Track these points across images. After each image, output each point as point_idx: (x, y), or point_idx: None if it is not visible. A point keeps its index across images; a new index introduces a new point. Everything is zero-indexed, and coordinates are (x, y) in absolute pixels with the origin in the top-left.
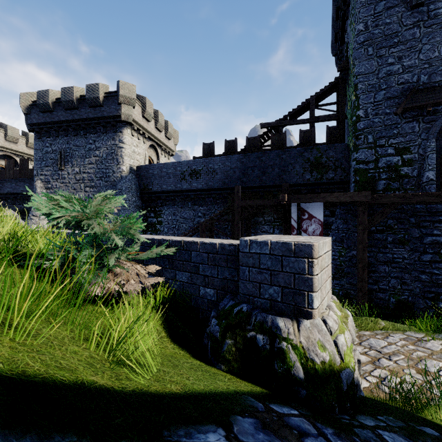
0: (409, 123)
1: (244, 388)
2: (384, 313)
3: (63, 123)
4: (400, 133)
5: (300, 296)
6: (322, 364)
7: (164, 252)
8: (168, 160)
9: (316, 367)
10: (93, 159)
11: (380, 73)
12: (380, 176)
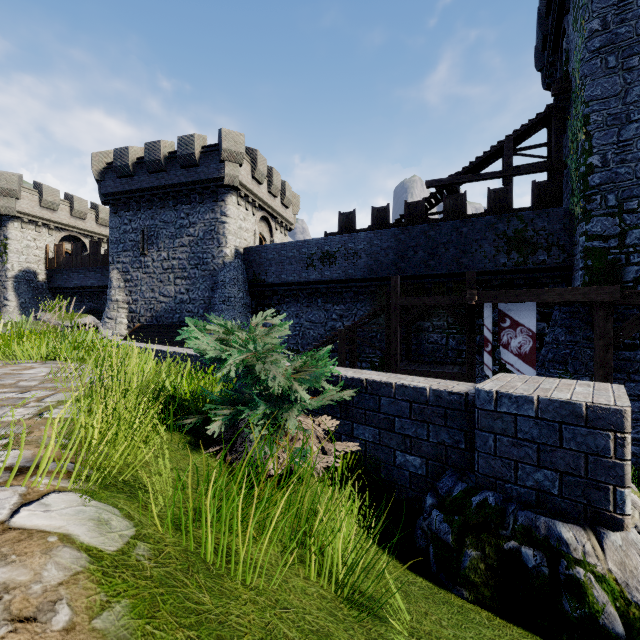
0: None
1: None
2: (638, 477)
3: (146, 191)
4: None
5: (599, 491)
6: None
7: (338, 396)
8: (284, 237)
9: None
10: (186, 239)
11: (628, 96)
12: (630, 259)
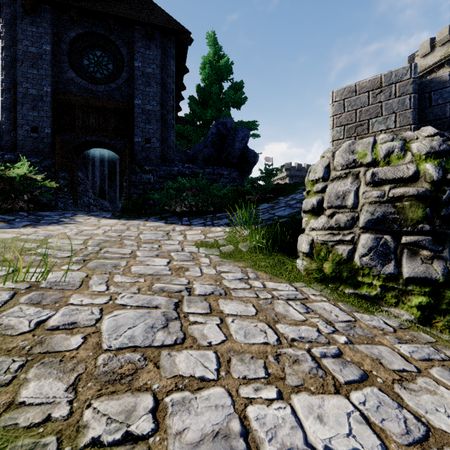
0: None
1: None
2: None
3: None
4: None
5: None
6: None
7: None
8: None
9: None
10: None
11: None
12: None
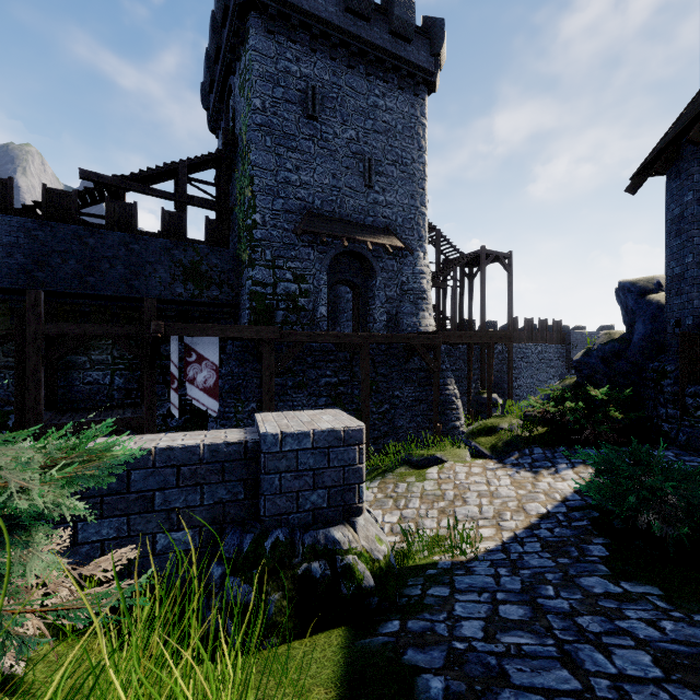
0: (306, 248)
1: (335, 640)
2: None
3: None
4: (298, 257)
5: (351, 492)
6: (384, 558)
7: None
8: None
9: (381, 564)
10: None
11: (279, 176)
12: (279, 305)
